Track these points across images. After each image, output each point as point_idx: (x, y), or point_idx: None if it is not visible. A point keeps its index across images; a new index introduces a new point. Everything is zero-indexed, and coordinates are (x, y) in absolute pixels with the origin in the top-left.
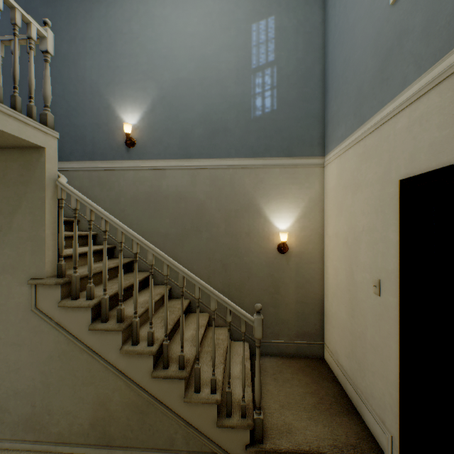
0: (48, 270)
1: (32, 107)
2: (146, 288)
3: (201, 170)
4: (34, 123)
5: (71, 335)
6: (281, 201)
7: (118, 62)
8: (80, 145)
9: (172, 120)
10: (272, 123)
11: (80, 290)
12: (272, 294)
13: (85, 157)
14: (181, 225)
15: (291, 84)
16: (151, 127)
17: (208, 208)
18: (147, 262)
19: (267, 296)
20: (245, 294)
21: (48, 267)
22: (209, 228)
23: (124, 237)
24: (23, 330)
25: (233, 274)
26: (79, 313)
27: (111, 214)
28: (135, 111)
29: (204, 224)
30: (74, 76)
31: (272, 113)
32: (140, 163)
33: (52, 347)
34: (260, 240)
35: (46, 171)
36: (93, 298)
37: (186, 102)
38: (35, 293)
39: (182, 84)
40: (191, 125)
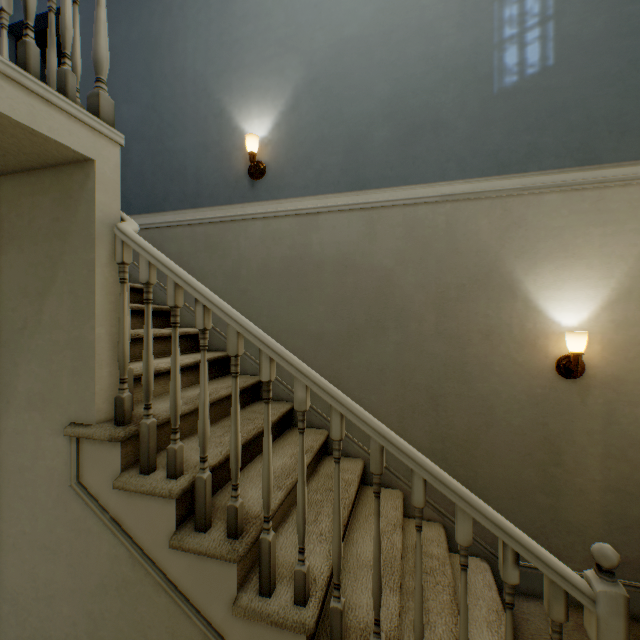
0: (100, 408)
1: (67, 74)
2: (284, 433)
3: (386, 210)
4: (67, 103)
5: (137, 550)
6: (565, 263)
7: (237, 32)
8: (178, 183)
9: (330, 120)
10: (542, 95)
11: (162, 446)
12: (542, 464)
13: (185, 202)
14: (347, 316)
15: (590, 2)
16: (292, 138)
17: (399, 284)
18: (284, 385)
19: (531, 469)
20: (480, 459)
21: (100, 401)
22: (402, 323)
23: (242, 343)
24: (58, 523)
25: (451, 417)
26: (152, 504)
27: (225, 298)
28: (265, 112)
29: (392, 315)
30: (170, 71)
31: (542, 74)
32: (273, 206)
33: (106, 568)
34: (514, 349)
35: (95, 207)
36: (180, 473)
37: (357, 82)
38: (77, 453)
39: (349, 50)
40: (366, 124)
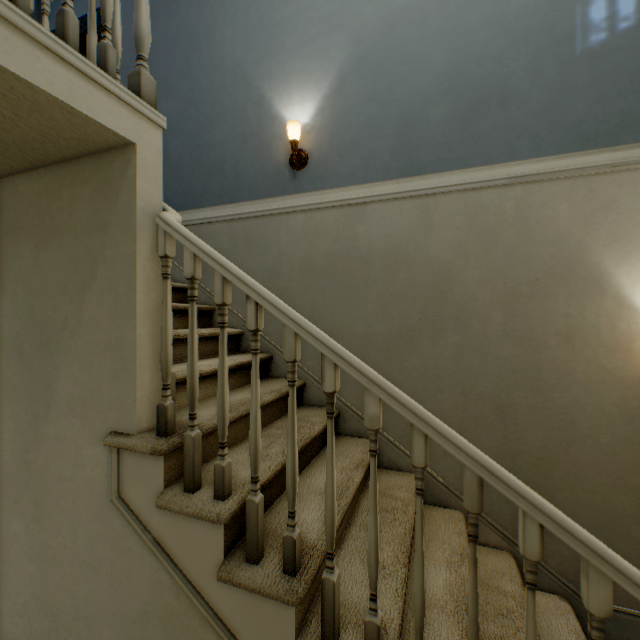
0: (141, 416)
1: (107, 49)
2: None
3: (444, 196)
4: (107, 80)
5: (181, 578)
6: None
7: (277, 15)
8: (216, 177)
9: (379, 100)
10: (638, 53)
11: (206, 458)
12: (638, 491)
13: (223, 197)
14: (399, 316)
15: None
16: (336, 123)
17: (459, 279)
18: None
19: (625, 497)
20: (558, 481)
21: (141, 408)
22: (462, 323)
23: (299, 346)
24: (98, 539)
25: (522, 431)
26: (197, 527)
27: None
28: (307, 97)
29: (450, 314)
30: (207, 62)
31: (638, 27)
32: (316, 197)
33: (147, 593)
34: (602, 354)
35: (136, 196)
36: (228, 493)
37: (410, 56)
38: (118, 464)
39: (400, 21)
40: (421, 102)
